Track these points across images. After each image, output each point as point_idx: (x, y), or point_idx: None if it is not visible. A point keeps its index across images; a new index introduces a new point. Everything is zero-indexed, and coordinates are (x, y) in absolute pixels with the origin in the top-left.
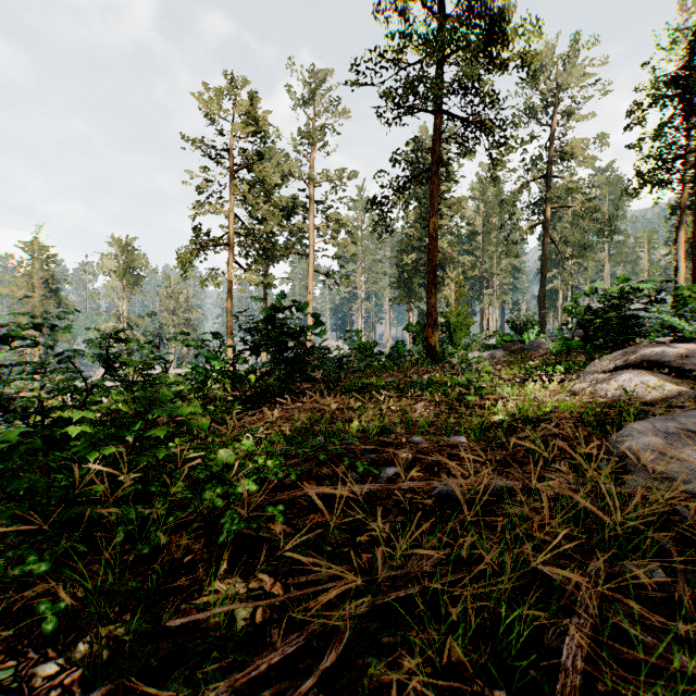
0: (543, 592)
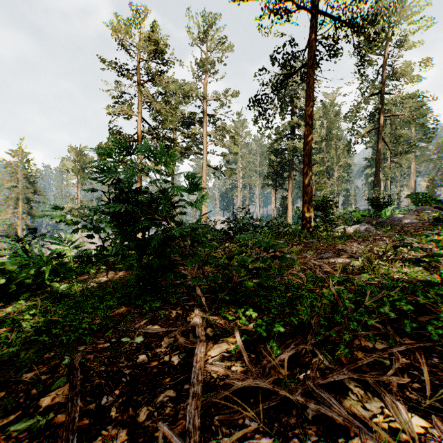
0: None
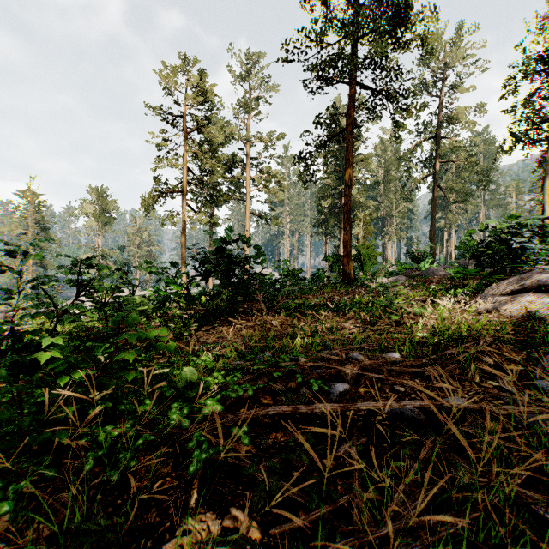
0: (542, 537)
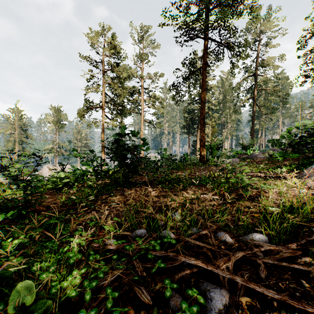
0: None
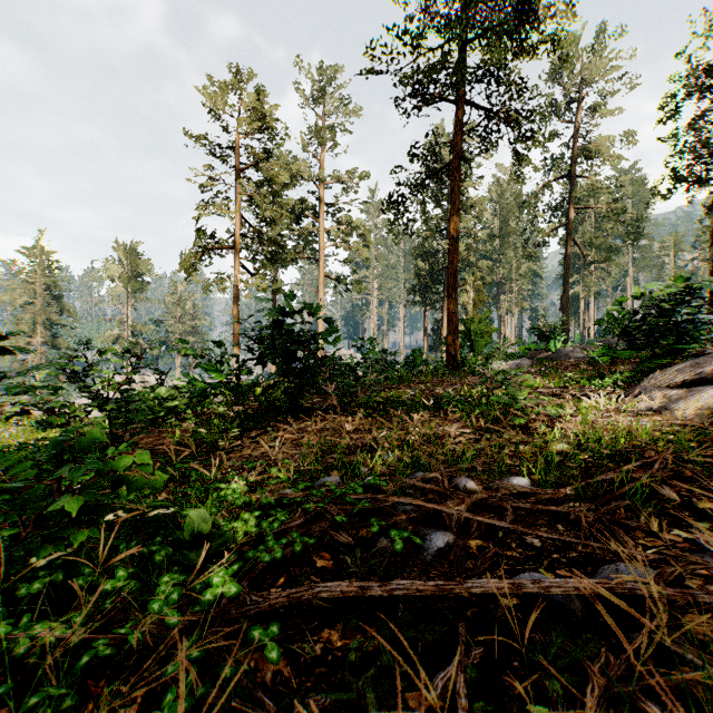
0: None
